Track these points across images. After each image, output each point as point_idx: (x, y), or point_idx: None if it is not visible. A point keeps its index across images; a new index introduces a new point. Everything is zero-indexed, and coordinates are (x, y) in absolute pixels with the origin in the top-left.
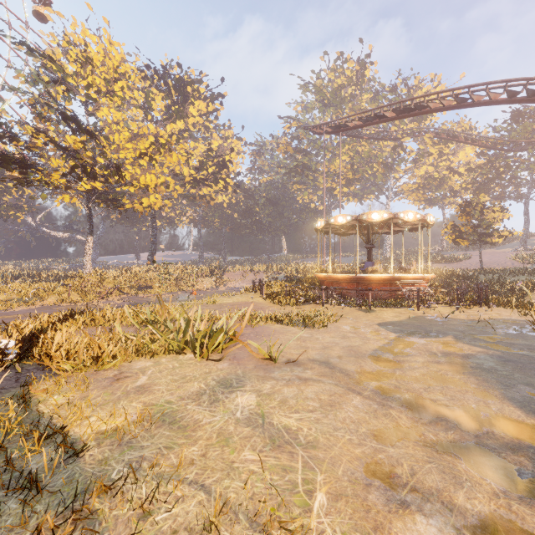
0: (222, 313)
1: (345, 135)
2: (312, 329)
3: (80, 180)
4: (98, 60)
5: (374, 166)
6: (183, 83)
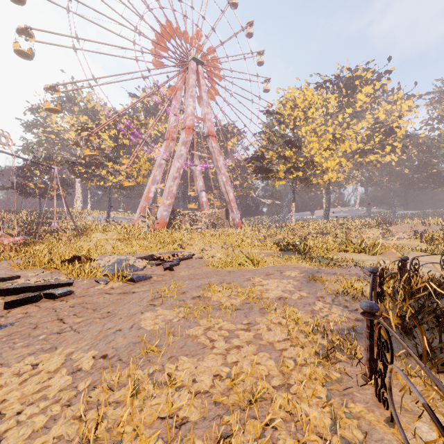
0: None
1: None
2: None
3: (292, 174)
4: (299, 102)
5: None
6: (351, 79)
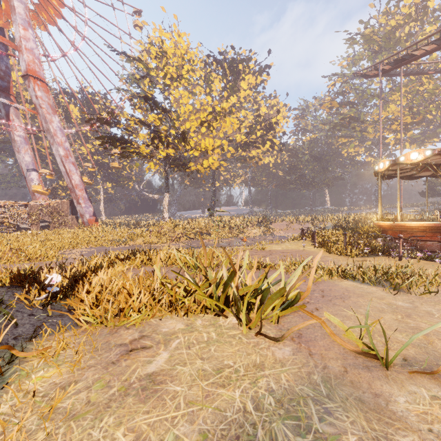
0: (272, 261)
1: (403, 74)
2: (407, 294)
3: (157, 148)
4: (170, 53)
5: None
6: (236, 63)
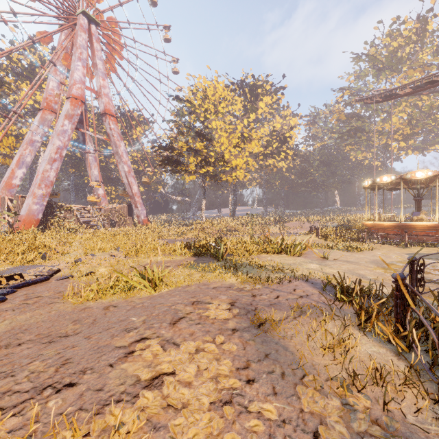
0: None
1: None
2: (352, 252)
3: (203, 168)
4: (210, 95)
5: (438, 117)
6: (255, 87)
